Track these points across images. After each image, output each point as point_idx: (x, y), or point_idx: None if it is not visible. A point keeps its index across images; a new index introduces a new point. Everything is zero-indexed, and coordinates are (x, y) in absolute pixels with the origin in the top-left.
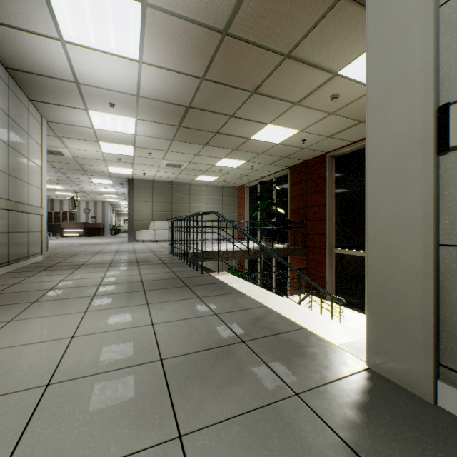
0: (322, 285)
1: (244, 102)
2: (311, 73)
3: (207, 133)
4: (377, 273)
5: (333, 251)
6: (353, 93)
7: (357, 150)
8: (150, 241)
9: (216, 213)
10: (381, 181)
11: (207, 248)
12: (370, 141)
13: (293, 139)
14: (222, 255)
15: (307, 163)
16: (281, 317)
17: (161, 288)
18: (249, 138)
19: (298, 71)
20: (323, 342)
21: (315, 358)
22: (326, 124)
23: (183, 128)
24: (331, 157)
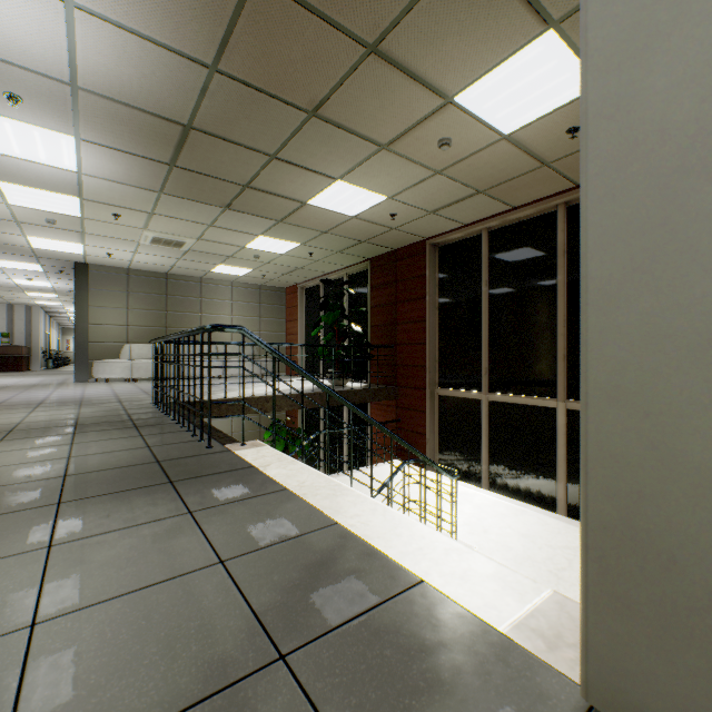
0: (420, 446)
1: (295, 132)
2: (411, 93)
3: (228, 186)
4: (613, 477)
5: (437, 392)
6: (472, 141)
7: (471, 237)
8: (123, 380)
9: (240, 329)
10: (626, 249)
11: (231, 391)
12: (595, 152)
13: (377, 211)
14: (257, 403)
15: (397, 254)
16: (370, 552)
17: (107, 491)
18: (305, 202)
19: (389, 84)
20: (468, 624)
21: (464, 695)
22: (429, 190)
23: (181, 169)
24: (433, 246)
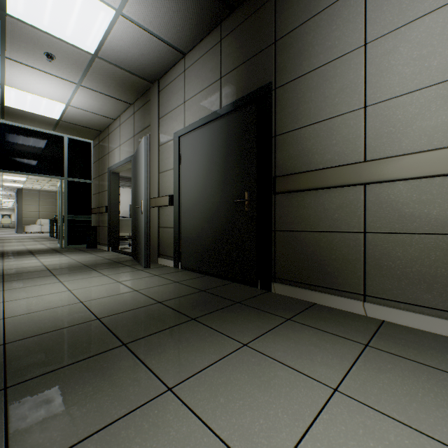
0: None
1: None
2: None
3: None
4: None
5: None
6: None
7: None
8: (37, 233)
9: None
10: None
11: None
12: None
13: None
14: None
15: None
16: None
17: (43, 241)
18: None
19: None
20: None
21: None
22: None
23: None
24: None
